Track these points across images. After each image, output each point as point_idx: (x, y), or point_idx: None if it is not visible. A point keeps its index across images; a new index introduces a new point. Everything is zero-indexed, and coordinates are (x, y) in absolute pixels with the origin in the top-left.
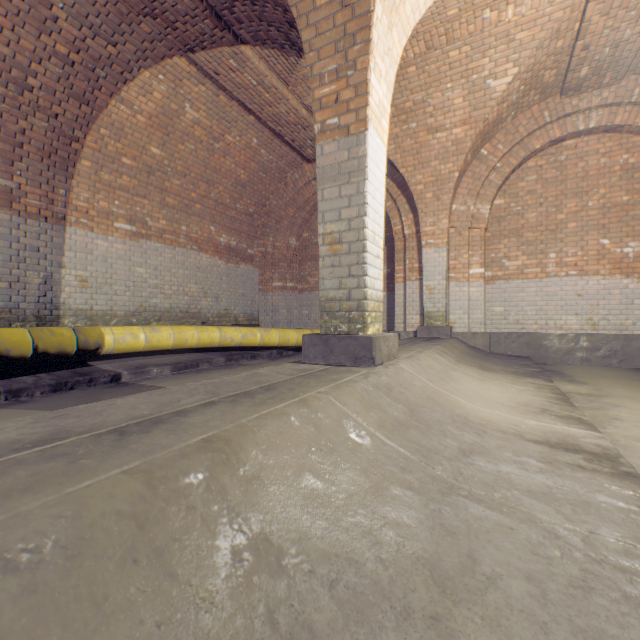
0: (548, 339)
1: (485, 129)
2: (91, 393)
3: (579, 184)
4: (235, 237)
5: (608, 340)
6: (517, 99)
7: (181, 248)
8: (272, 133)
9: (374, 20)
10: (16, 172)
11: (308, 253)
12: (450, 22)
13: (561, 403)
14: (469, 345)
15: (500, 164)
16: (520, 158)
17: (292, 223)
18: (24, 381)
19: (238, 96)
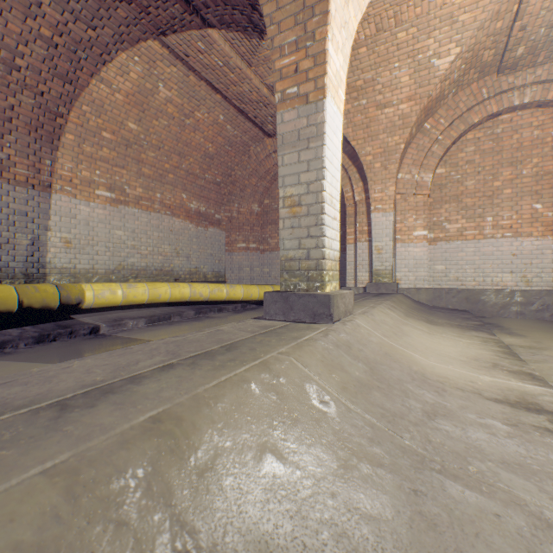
0: (485, 294)
1: (429, 105)
2: (70, 345)
3: (514, 154)
4: (204, 203)
5: (541, 295)
6: (458, 77)
7: (156, 213)
8: (237, 110)
9: None
10: (6, 144)
11: (269, 218)
12: (399, 5)
13: (509, 357)
14: (414, 300)
15: (442, 137)
16: (460, 131)
17: (255, 191)
18: (10, 333)
19: (206, 76)
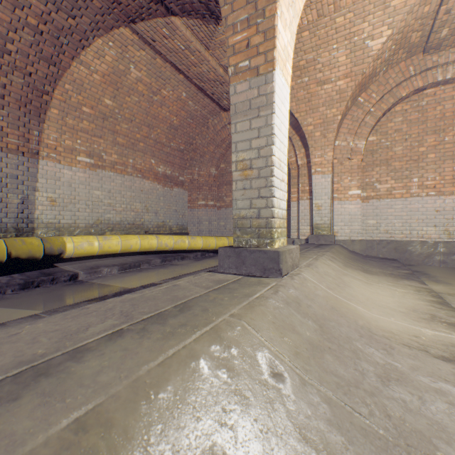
0: (412, 245)
1: (362, 81)
2: (51, 291)
3: (437, 123)
4: (170, 167)
5: None
6: (389, 57)
7: (129, 176)
8: (197, 88)
9: None
10: None
11: (224, 179)
12: None
13: (444, 308)
14: (349, 250)
15: (373, 109)
16: (390, 104)
17: (212, 157)
18: None
19: (170, 59)
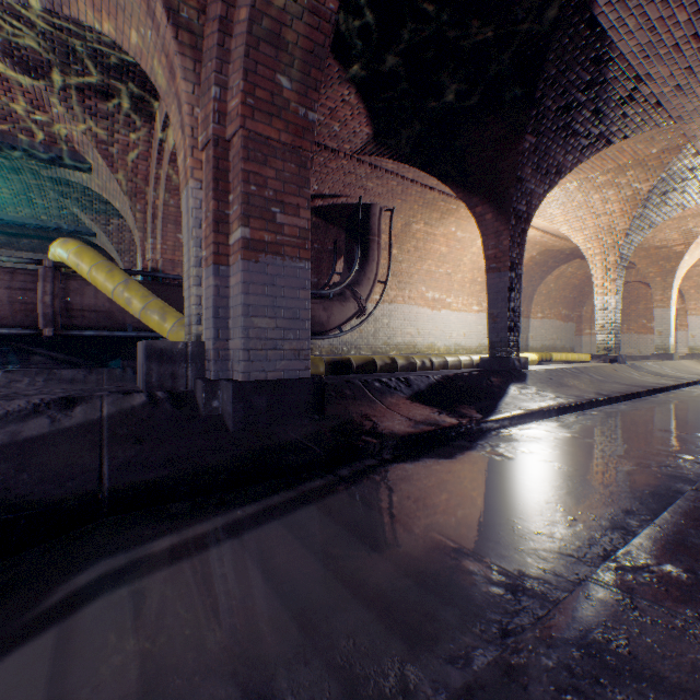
0: None
1: None
2: None
3: None
4: (566, 310)
5: None
6: None
7: (551, 320)
8: None
9: (672, 285)
10: (523, 305)
11: None
12: None
13: None
14: None
15: None
16: None
17: None
18: None
19: None
